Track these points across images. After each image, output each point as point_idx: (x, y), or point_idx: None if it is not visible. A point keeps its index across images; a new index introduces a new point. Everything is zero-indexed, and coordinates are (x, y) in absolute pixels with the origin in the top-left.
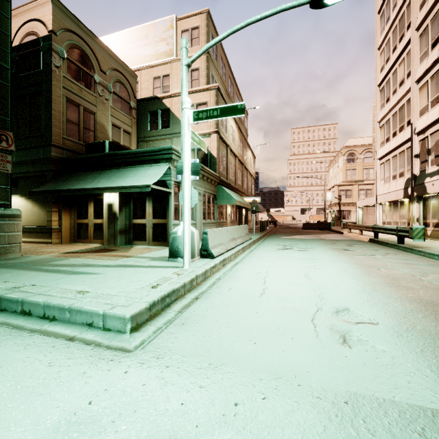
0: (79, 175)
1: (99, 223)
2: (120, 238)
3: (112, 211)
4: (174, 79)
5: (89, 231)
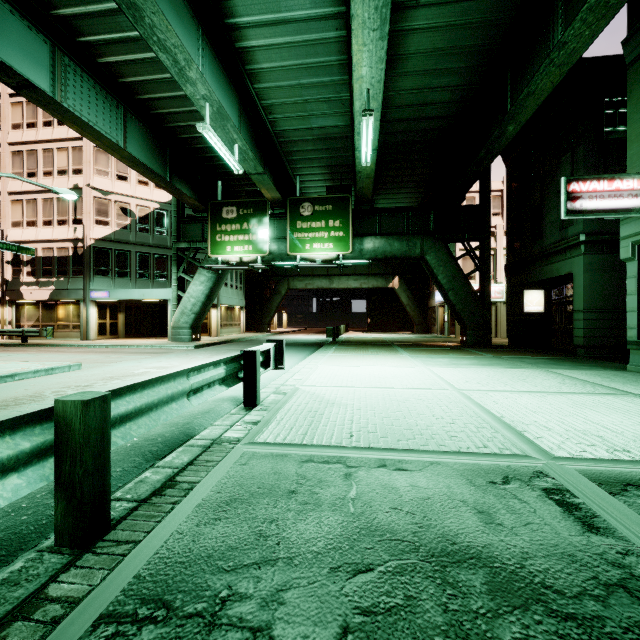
0: None
1: None
2: None
3: None
4: None
5: None
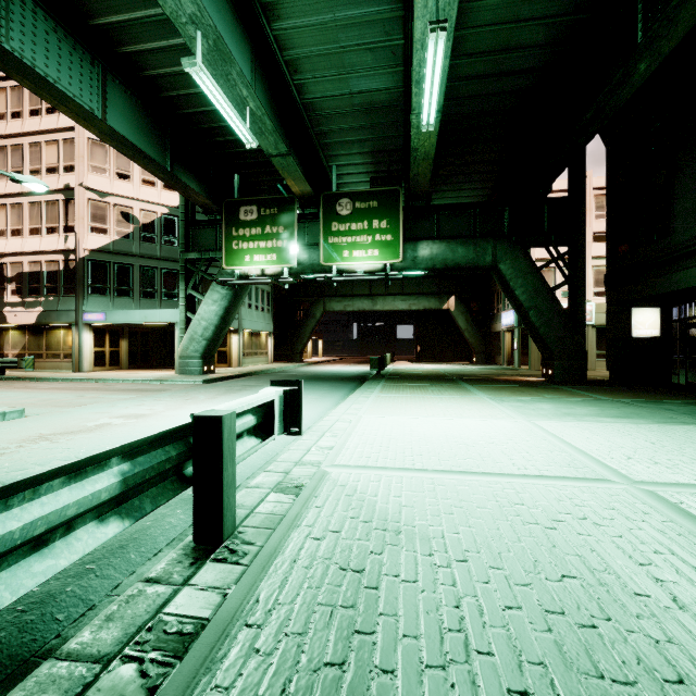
0: None
1: None
2: None
3: None
4: None
5: None
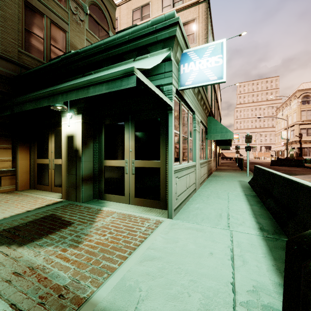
0: (29, 95)
1: (61, 164)
2: (84, 189)
3: (73, 147)
4: (154, 7)
5: (49, 175)
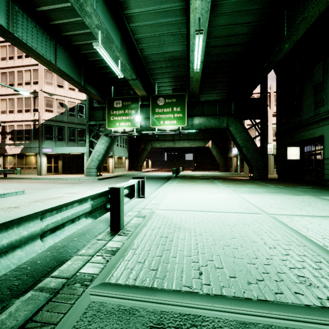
0: None
1: None
2: None
3: None
4: None
5: None
